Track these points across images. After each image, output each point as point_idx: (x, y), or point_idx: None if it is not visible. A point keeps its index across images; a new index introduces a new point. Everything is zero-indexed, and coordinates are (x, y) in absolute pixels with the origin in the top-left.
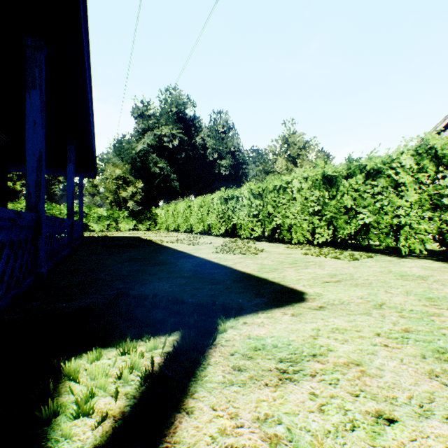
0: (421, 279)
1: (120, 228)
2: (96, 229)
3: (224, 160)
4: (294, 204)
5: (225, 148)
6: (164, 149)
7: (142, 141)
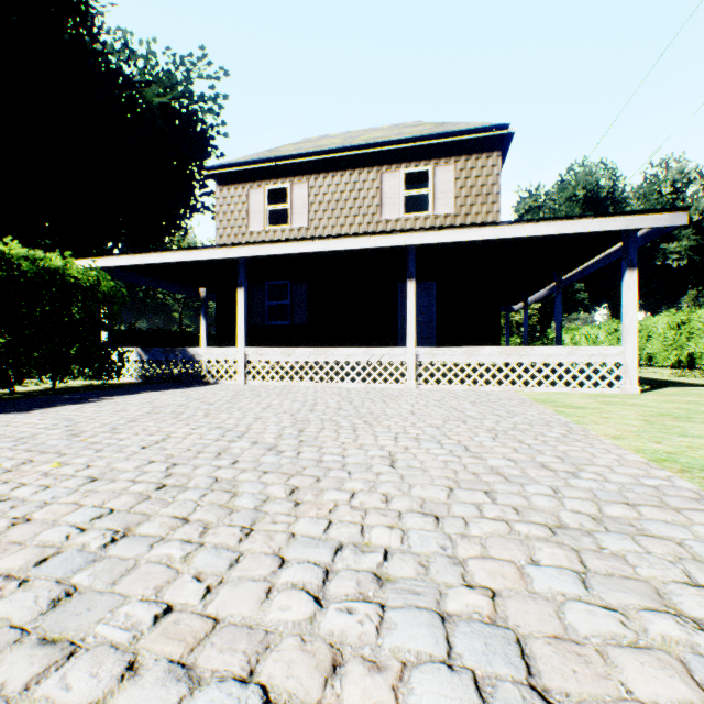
0: None
1: None
2: None
3: (674, 242)
4: None
5: None
6: None
7: None
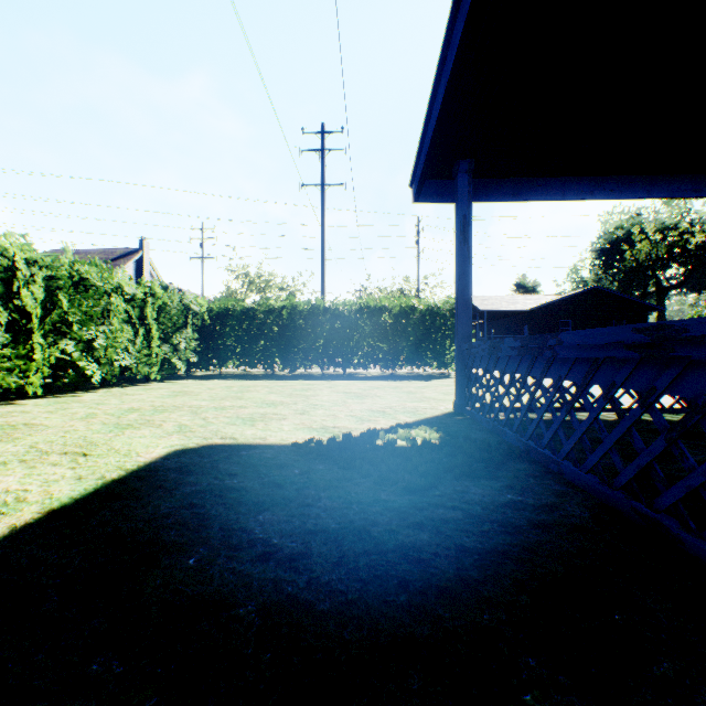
0: (3, 436)
1: None
2: None
3: None
4: None
5: None
6: None
7: None
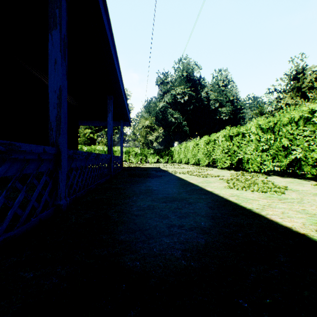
0: None
1: (148, 161)
2: (133, 161)
3: (224, 108)
4: None
5: (225, 98)
6: (178, 104)
7: (162, 100)
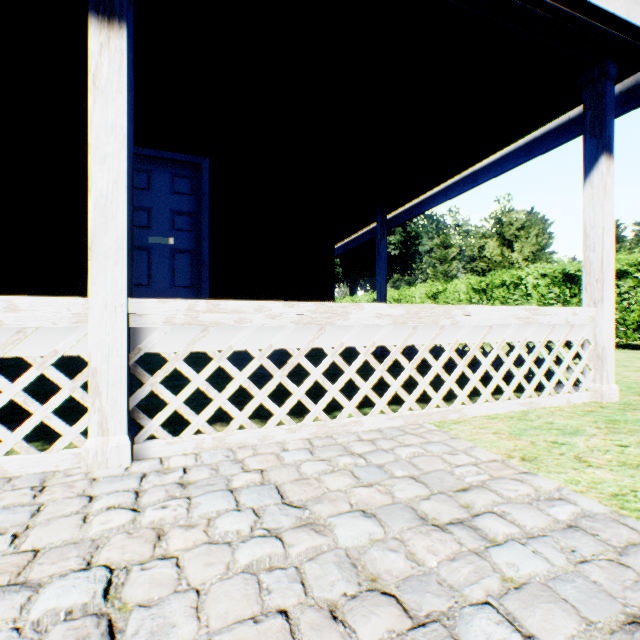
0: None
1: None
2: None
3: (393, 236)
4: (529, 300)
5: None
6: None
7: None
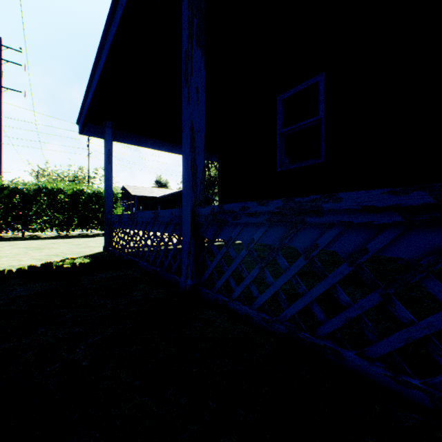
0: None
1: None
2: None
3: None
4: None
5: None
6: None
7: None
